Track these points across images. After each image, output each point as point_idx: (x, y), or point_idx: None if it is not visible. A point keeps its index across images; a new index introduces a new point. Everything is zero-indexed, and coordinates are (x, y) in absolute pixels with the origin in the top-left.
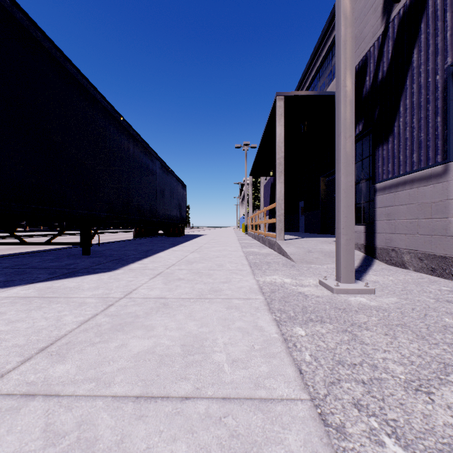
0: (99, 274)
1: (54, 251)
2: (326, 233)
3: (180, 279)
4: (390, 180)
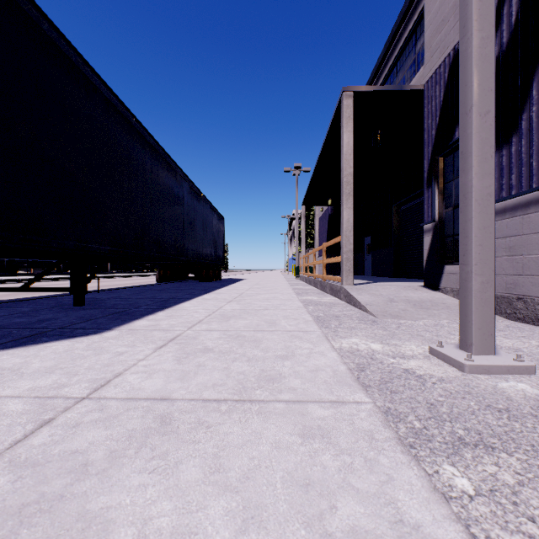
0: (74, 340)
1: (40, 300)
2: (401, 277)
3: (206, 351)
4: (514, 198)
